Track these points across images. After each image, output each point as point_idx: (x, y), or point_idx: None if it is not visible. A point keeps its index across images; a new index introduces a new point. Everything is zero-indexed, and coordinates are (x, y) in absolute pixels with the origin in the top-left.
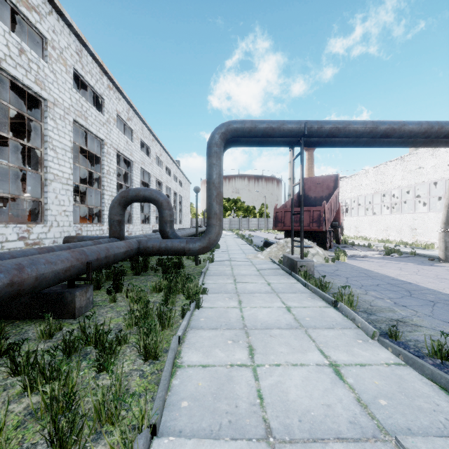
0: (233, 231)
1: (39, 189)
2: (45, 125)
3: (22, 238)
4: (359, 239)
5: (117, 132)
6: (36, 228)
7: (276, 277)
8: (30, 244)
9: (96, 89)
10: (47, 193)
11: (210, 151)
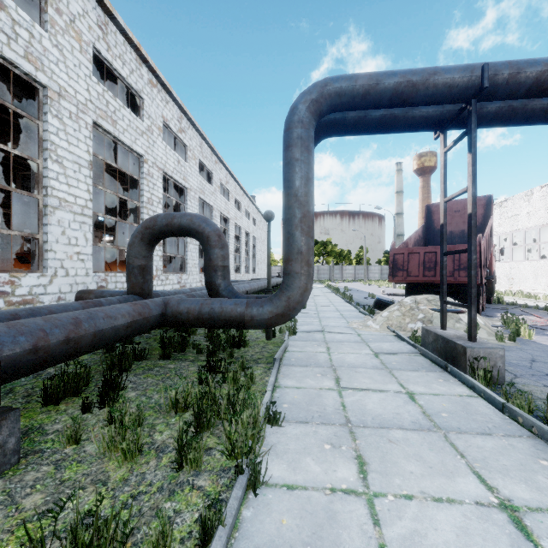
0: (322, 282)
1: (36, 221)
2: (45, 125)
3: (1, 293)
4: (517, 296)
5: (163, 147)
6: (28, 278)
7: (418, 375)
8: (16, 303)
9: (130, 83)
10: (47, 227)
11: (289, 136)
